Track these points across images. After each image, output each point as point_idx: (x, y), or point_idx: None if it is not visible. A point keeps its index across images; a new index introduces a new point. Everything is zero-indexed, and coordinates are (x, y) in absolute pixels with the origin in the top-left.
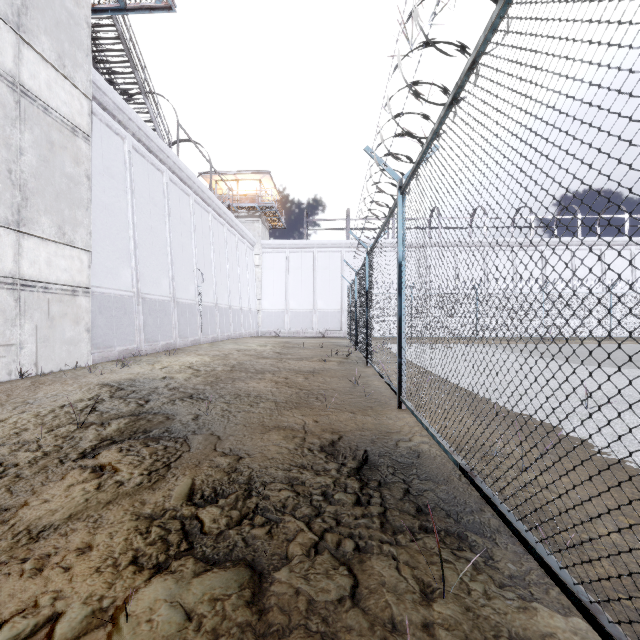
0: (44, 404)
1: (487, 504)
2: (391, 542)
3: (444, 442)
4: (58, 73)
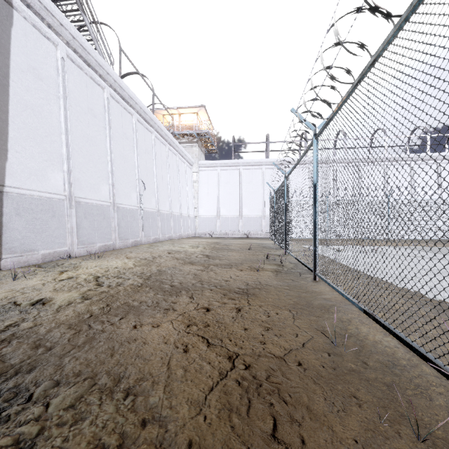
0: None
1: None
2: None
3: None
4: None
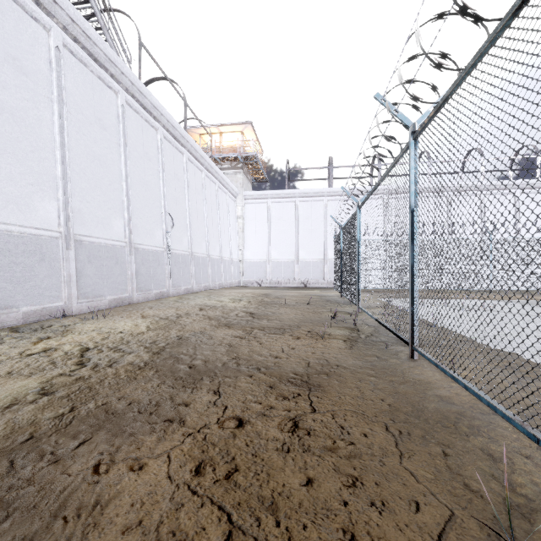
0: None
1: None
2: None
3: None
4: None
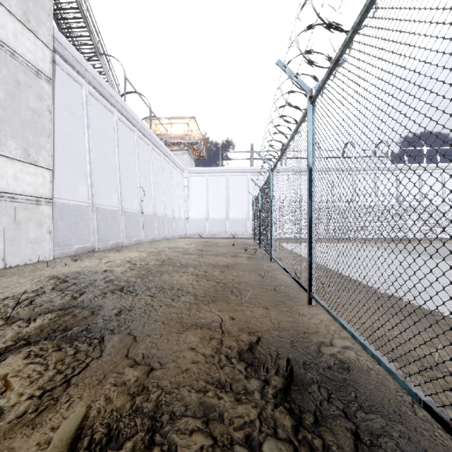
0: None
1: None
2: None
3: (384, 359)
4: (23, 26)
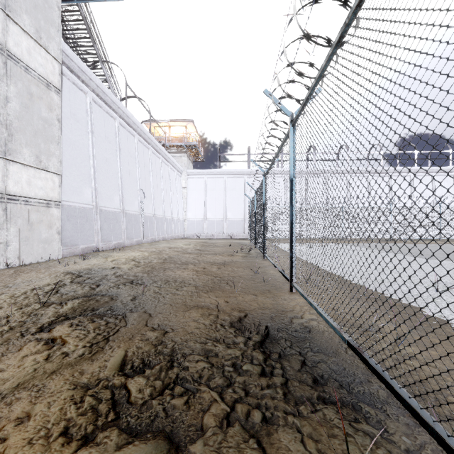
0: (20, 287)
1: (373, 375)
2: (294, 413)
3: (331, 320)
4: (36, 43)
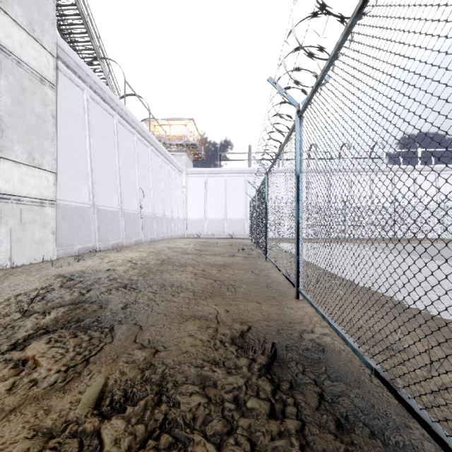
0: (4, 293)
1: (410, 417)
2: None
3: (351, 340)
4: (29, 35)
